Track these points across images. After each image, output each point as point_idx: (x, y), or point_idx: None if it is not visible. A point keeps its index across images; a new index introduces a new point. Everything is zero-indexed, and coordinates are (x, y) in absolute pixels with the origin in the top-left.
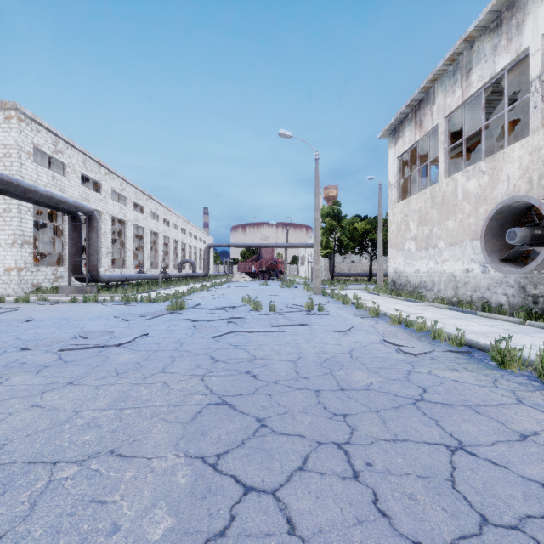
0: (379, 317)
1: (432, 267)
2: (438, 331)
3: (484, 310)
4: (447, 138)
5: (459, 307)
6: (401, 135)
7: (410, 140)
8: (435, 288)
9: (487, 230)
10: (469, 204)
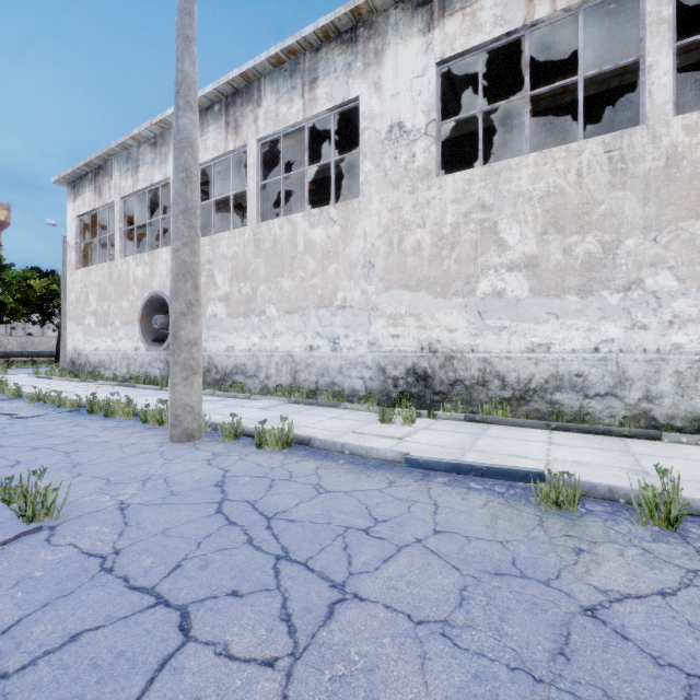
0: (20, 398)
1: (110, 345)
2: (64, 400)
3: (146, 383)
4: (123, 219)
5: (130, 383)
6: (81, 193)
7: (90, 203)
8: (113, 366)
9: (144, 315)
10: (138, 288)
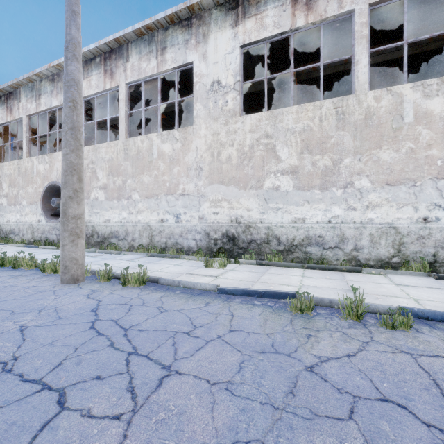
0: None
1: (19, 218)
2: None
3: (46, 245)
4: (29, 131)
5: (34, 244)
6: None
7: (3, 118)
8: (21, 233)
9: (44, 197)
10: (40, 179)
